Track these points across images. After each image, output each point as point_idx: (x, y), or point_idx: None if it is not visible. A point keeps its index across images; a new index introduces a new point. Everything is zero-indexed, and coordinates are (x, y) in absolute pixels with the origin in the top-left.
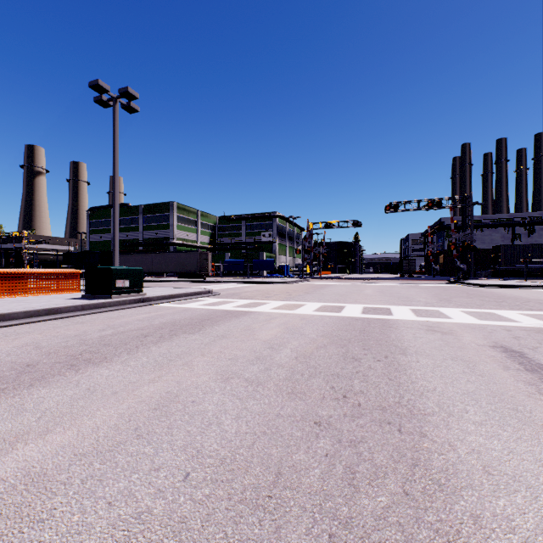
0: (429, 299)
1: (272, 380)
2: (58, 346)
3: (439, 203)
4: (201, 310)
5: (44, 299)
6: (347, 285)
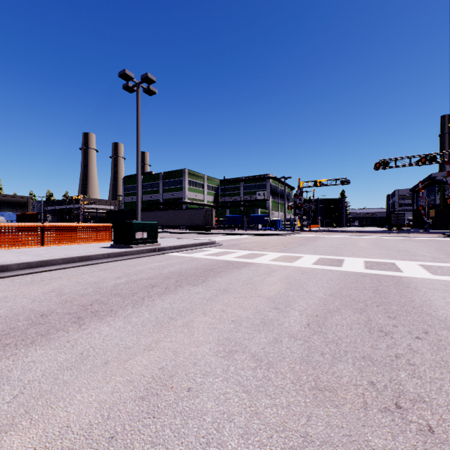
0: (435, 254)
1: (286, 360)
2: (77, 294)
3: (433, 157)
4: (205, 260)
5: (83, 247)
6: (337, 237)
